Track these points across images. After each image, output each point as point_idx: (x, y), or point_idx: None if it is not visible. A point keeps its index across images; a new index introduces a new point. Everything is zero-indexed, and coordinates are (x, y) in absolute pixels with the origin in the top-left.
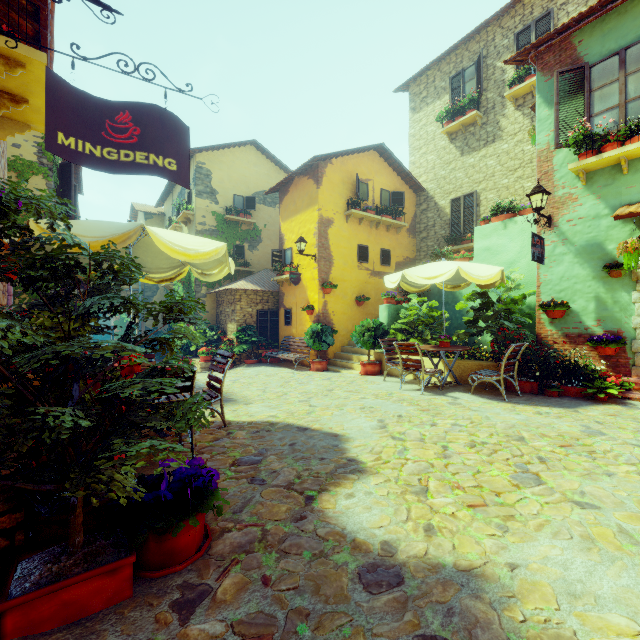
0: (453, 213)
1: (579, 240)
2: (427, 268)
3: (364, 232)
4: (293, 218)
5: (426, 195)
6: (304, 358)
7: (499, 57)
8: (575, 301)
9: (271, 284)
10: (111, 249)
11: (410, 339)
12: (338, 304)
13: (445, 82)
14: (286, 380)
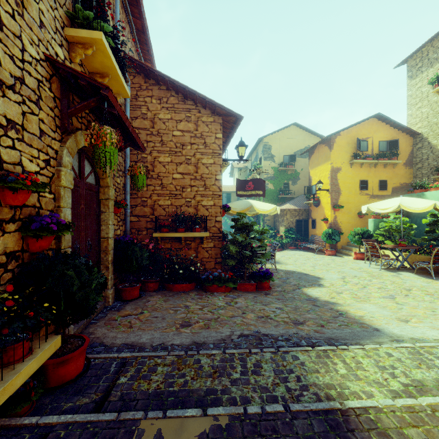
0: None
1: None
2: (384, 203)
3: (364, 171)
4: (316, 168)
5: (421, 137)
6: (321, 248)
7: None
8: None
9: (304, 205)
10: (252, 222)
11: (385, 240)
12: (344, 217)
13: (437, 54)
14: (308, 258)
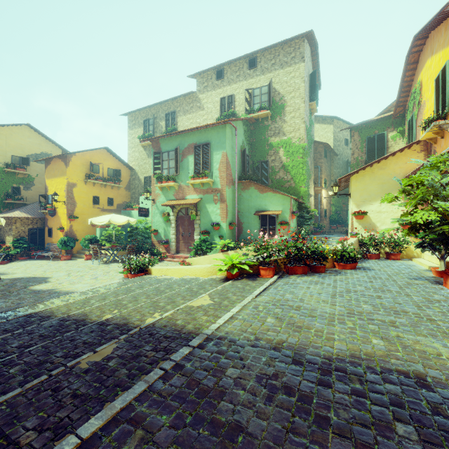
0: (145, 183)
1: (161, 209)
2: (102, 218)
3: (97, 189)
4: (53, 179)
5: (135, 172)
6: (57, 254)
7: (161, 120)
8: (160, 229)
9: (40, 213)
10: None
11: (106, 243)
12: (80, 226)
13: (142, 121)
14: (42, 265)
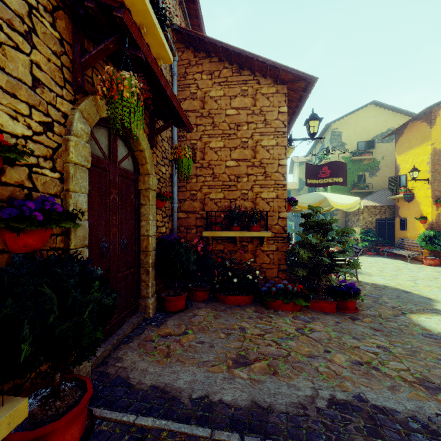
0: None
1: None
2: None
3: None
4: (407, 152)
5: None
6: (416, 255)
7: None
8: None
9: (387, 200)
10: (331, 218)
11: None
12: None
13: None
14: (399, 268)
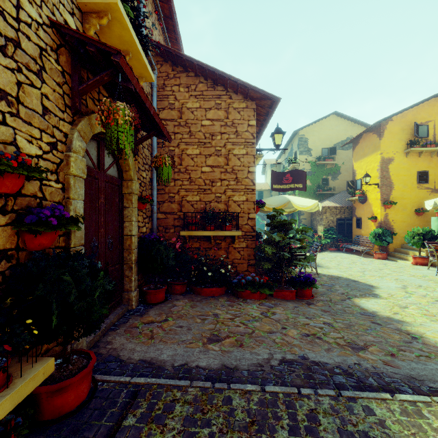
0: None
1: None
2: None
3: (424, 161)
4: (362, 160)
5: None
6: (369, 250)
7: None
8: None
9: (346, 202)
10: (291, 219)
11: None
12: (398, 215)
13: None
14: (353, 261)
